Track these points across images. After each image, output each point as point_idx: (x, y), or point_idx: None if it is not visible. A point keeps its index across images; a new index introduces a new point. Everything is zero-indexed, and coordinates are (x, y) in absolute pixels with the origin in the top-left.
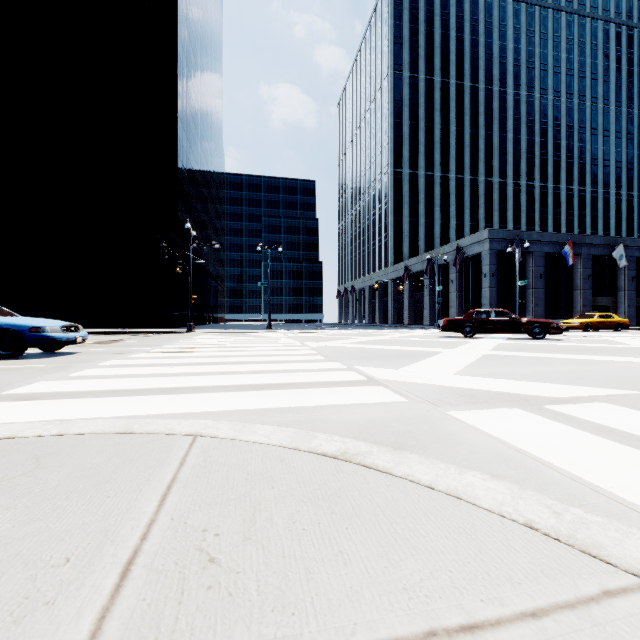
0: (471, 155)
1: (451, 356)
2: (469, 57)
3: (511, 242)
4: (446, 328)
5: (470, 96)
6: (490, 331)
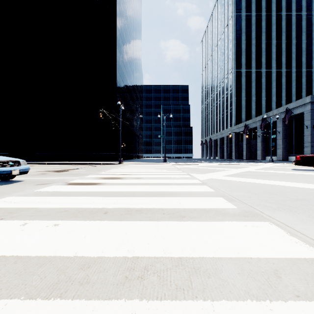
0: (286, 56)
1: None
2: None
3: None
4: (300, 163)
5: (286, 20)
6: None
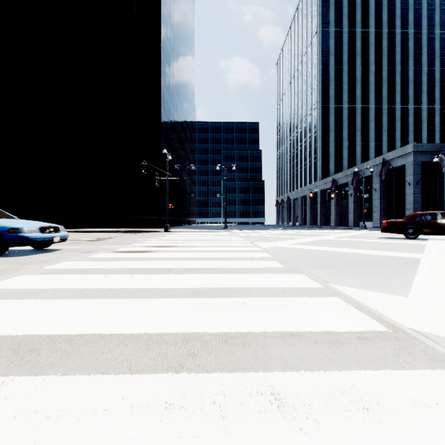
0: (388, 88)
1: (444, 267)
2: (386, 8)
3: (435, 154)
4: (386, 229)
5: (387, 40)
6: (437, 233)
